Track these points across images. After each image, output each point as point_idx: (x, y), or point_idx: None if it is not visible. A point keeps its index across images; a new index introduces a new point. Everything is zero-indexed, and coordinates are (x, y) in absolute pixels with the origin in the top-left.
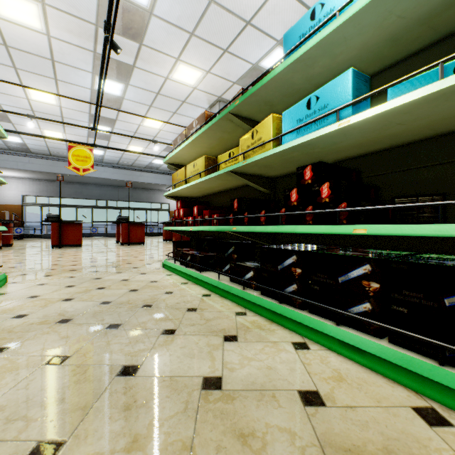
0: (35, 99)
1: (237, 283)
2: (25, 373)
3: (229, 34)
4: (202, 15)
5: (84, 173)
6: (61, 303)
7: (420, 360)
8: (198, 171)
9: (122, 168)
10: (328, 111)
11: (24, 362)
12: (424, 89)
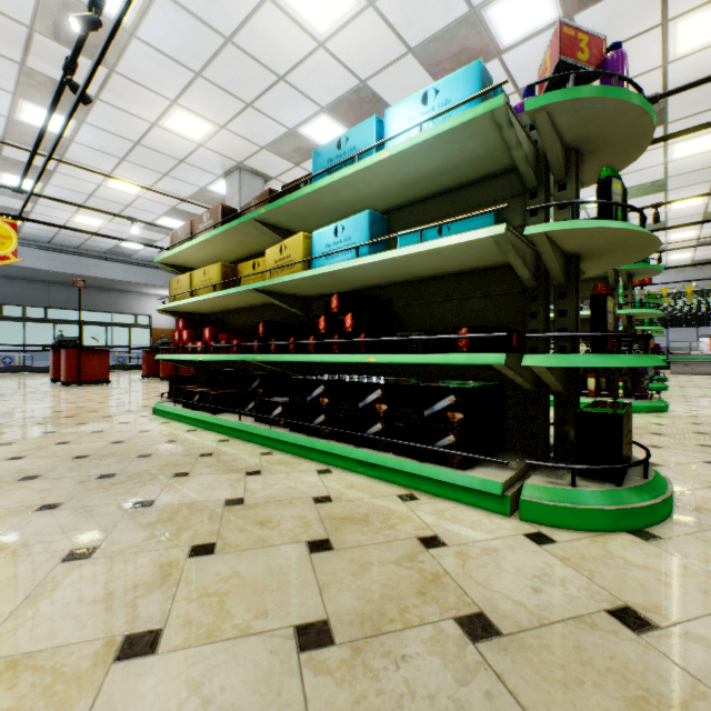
0: None
1: (264, 422)
2: (15, 519)
3: (255, 86)
4: (214, 54)
5: None
6: (9, 463)
7: (409, 461)
8: (211, 282)
9: (59, 250)
10: (351, 244)
11: (4, 513)
12: (410, 248)
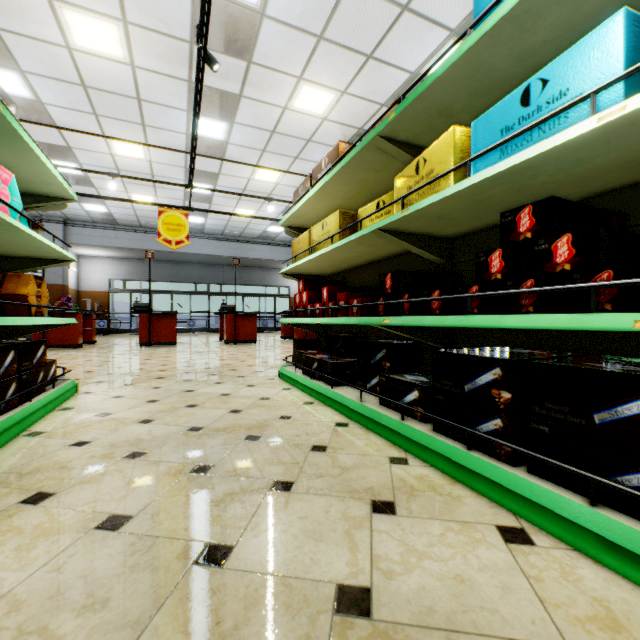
0: (121, 154)
1: (391, 408)
2: (65, 542)
3: (376, 30)
4: (334, 6)
5: (178, 246)
6: (136, 427)
7: None
8: (329, 234)
9: (228, 239)
10: (568, 102)
11: (68, 522)
12: None
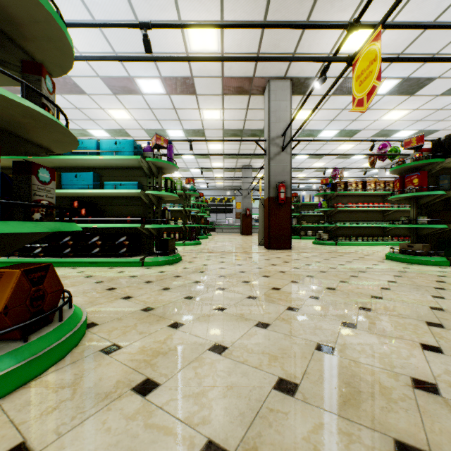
0: None
1: (27, 257)
2: None
3: None
4: None
5: None
6: None
7: (111, 258)
8: None
9: None
10: (85, 183)
11: None
12: (111, 190)
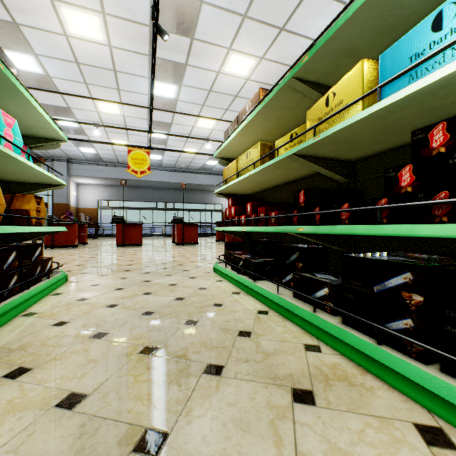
0: (103, 111)
1: (304, 300)
2: (28, 419)
3: (287, 7)
4: None
5: (142, 175)
6: (104, 310)
7: None
8: (252, 162)
9: (178, 171)
10: None
11: (35, 398)
12: None
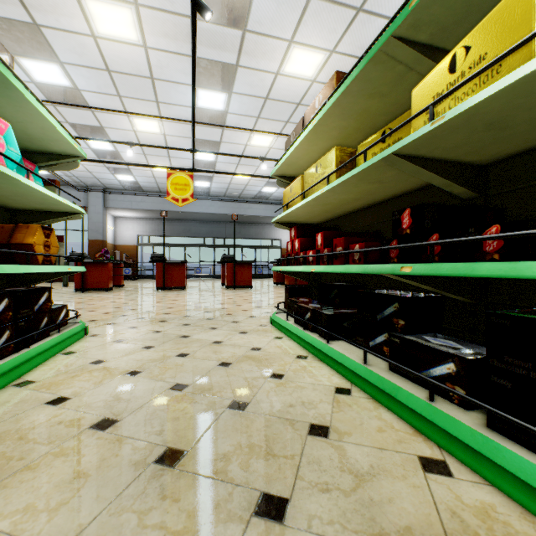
0: (141, 130)
1: (408, 378)
2: None
3: None
4: None
5: (183, 203)
6: (121, 380)
7: None
8: (324, 176)
9: (229, 200)
10: None
11: None
12: None
